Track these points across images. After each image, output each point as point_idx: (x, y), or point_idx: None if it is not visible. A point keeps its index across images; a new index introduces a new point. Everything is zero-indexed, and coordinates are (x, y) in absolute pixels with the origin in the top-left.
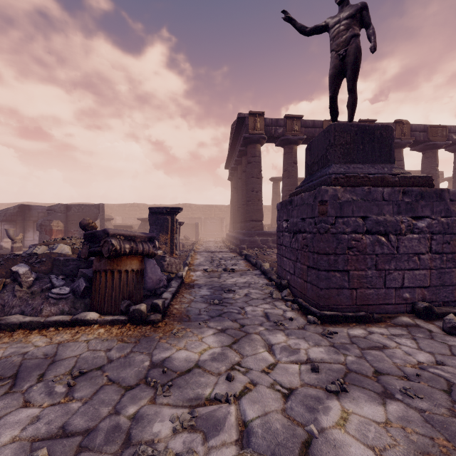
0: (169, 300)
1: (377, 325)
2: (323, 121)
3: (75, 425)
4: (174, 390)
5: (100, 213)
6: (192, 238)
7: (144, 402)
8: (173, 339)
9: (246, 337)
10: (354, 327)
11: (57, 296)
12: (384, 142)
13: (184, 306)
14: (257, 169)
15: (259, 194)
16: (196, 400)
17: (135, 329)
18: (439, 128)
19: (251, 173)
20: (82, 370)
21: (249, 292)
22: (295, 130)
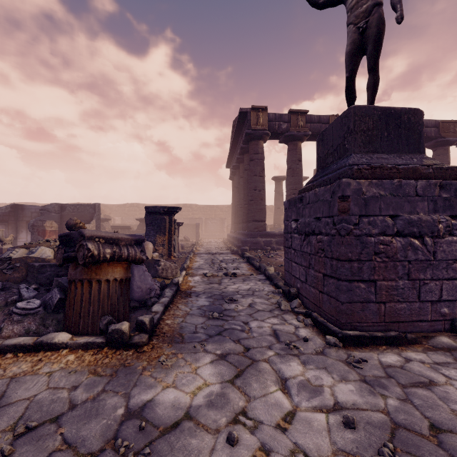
0: (160, 314)
1: (412, 349)
2: (330, 116)
3: None
4: None
5: (96, 213)
6: (192, 239)
7: None
8: (160, 370)
9: (252, 367)
10: (385, 351)
11: (22, 312)
12: (412, 129)
13: (178, 321)
14: (260, 167)
15: (262, 193)
16: None
17: (114, 355)
18: (452, 124)
19: (254, 171)
20: (30, 423)
21: (253, 302)
22: (300, 125)
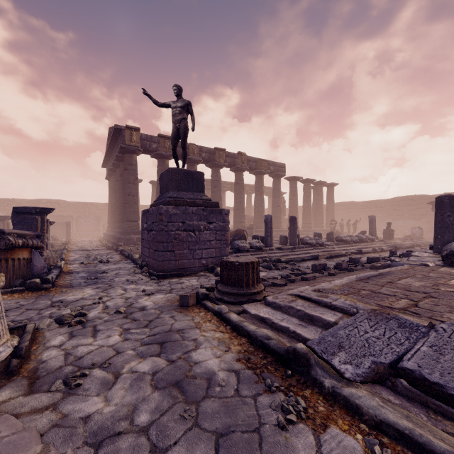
0: (55, 279)
1: (186, 277)
2: (189, 144)
3: (18, 319)
4: (70, 305)
5: None
6: (60, 238)
7: (54, 310)
8: (64, 294)
9: (112, 288)
10: (174, 279)
11: None
12: (199, 181)
13: (68, 282)
14: (134, 176)
15: (136, 198)
16: (83, 306)
17: (33, 293)
18: (264, 161)
19: (128, 179)
20: (5, 309)
21: (118, 272)
22: (167, 147)
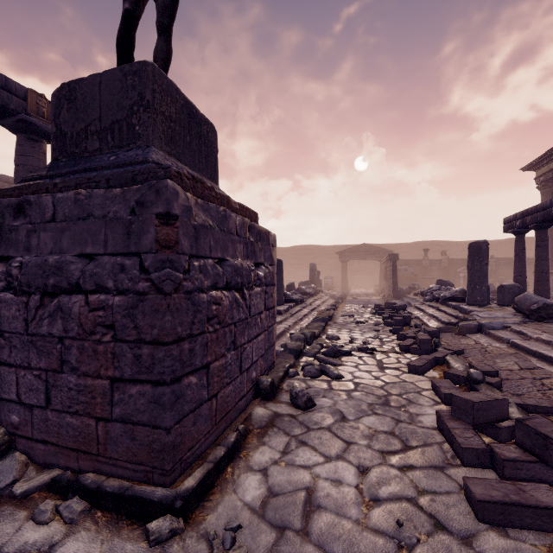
0: None
1: (252, 447)
2: (29, 90)
3: None
4: None
5: None
6: None
7: None
8: None
9: None
10: (235, 477)
11: None
12: (210, 148)
13: None
14: None
15: None
16: None
17: None
18: None
19: None
20: None
21: None
22: None
